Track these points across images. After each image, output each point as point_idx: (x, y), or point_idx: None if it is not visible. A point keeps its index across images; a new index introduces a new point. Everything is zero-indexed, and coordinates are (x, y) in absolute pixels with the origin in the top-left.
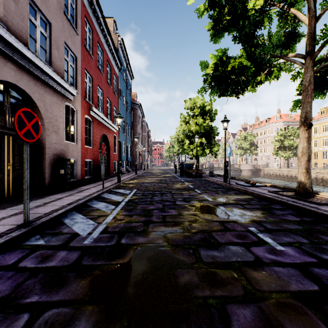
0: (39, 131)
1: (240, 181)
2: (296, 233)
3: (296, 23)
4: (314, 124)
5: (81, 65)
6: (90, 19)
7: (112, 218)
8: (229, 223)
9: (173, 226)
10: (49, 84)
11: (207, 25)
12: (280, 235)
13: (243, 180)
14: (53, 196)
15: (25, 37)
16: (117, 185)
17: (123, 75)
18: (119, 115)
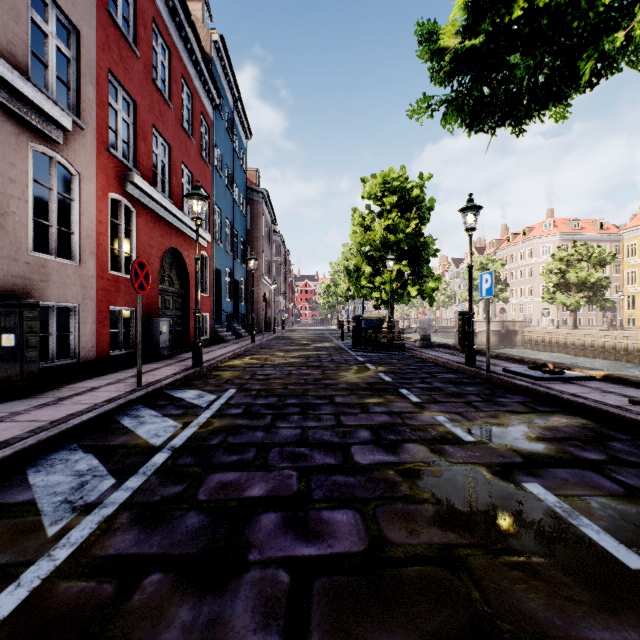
0: None
1: (507, 362)
2: None
3: None
4: (627, 238)
5: (97, 60)
6: None
7: (12, 609)
8: None
9: None
10: None
11: None
12: None
13: (512, 359)
14: None
15: None
16: (187, 376)
17: (227, 122)
18: (198, 190)
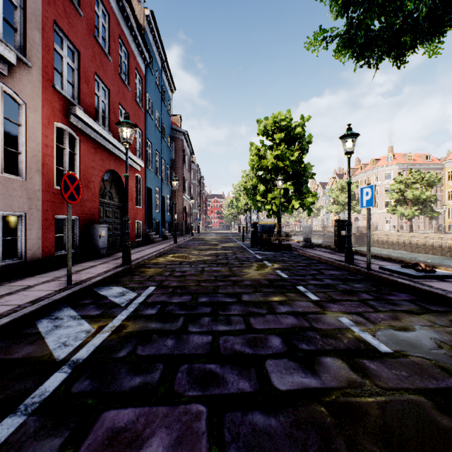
0: None
1: (377, 260)
2: None
3: None
4: (448, 167)
5: (43, 11)
6: None
7: None
8: None
9: None
10: None
11: None
12: None
13: (381, 258)
14: None
15: None
16: (116, 273)
17: (156, 78)
18: (127, 120)
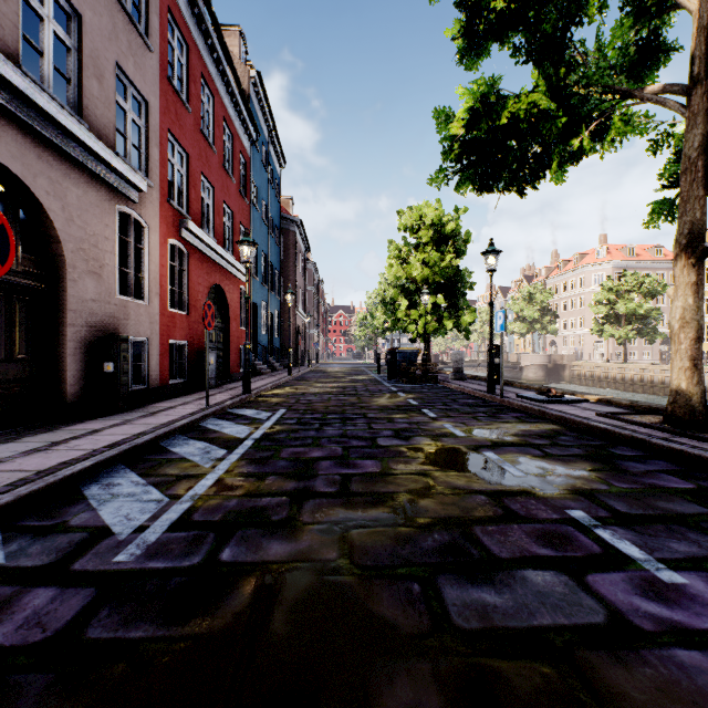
0: (8, 254)
1: (525, 391)
2: (700, 529)
3: (661, 16)
4: None
5: (160, 124)
6: (183, 19)
7: (212, 483)
8: (514, 498)
9: (369, 507)
10: (78, 160)
11: (451, 28)
12: (659, 534)
13: (532, 388)
14: (80, 426)
15: (12, 40)
16: (241, 400)
17: (262, 154)
18: (248, 237)
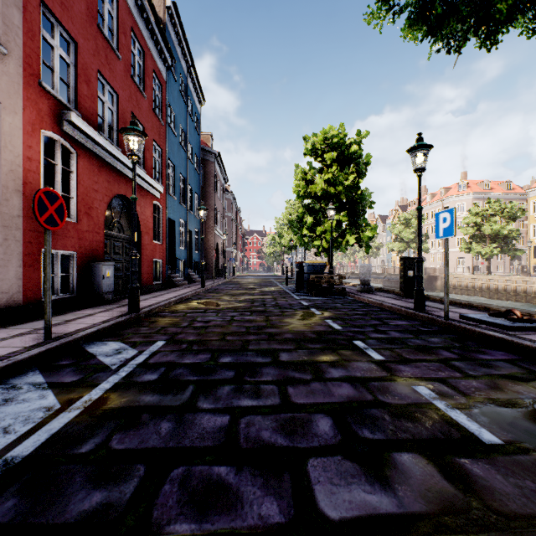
0: None
1: (455, 307)
2: None
3: None
4: (533, 196)
5: None
6: None
7: None
8: None
9: None
10: None
11: None
12: None
13: (459, 304)
14: None
15: None
16: (117, 324)
17: (181, 86)
18: (134, 126)
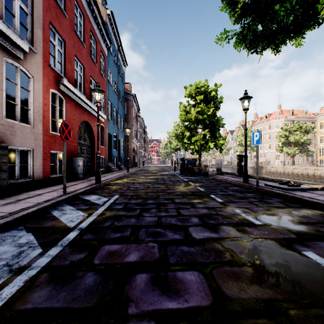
0: None
1: (265, 181)
2: None
3: None
4: (319, 119)
5: (43, 16)
6: None
7: None
8: None
9: None
10: None
11: None
12: None
13: (267, 180)
14: None
15: None
16: (92, 188)
17: (114, 58)
18: (98, 87)
